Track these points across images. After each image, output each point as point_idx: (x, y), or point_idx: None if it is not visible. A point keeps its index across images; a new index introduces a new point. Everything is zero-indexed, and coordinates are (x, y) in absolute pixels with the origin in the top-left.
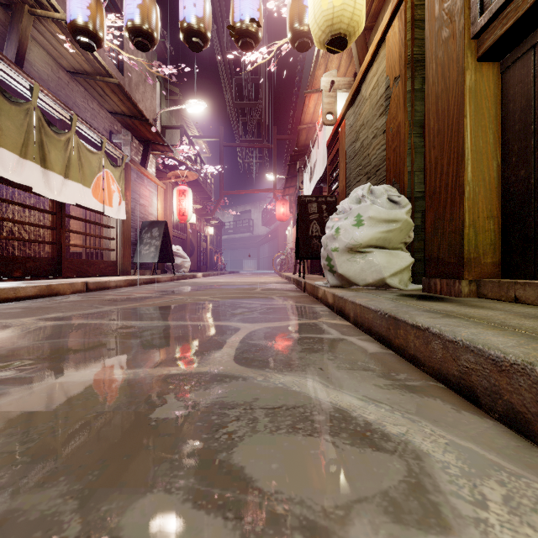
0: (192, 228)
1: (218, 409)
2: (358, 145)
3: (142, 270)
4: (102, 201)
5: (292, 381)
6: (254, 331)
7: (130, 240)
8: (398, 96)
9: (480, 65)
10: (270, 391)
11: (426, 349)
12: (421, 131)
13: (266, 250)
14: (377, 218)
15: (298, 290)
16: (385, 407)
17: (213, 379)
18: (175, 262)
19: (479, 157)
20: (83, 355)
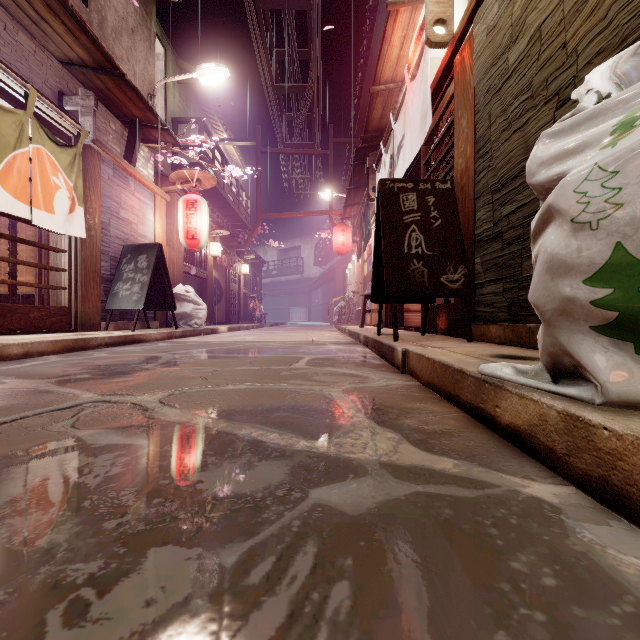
0: (219, 265)
1: None
2: (519, 48)
3: (123, 322)
4: (28, 200)
5: None
6: None
7: (99, 274)
8: None
9: None
10: None
11: None
12: None
13: (320, 295)
14: None
15: (383, 364)
16: None
17: None
18: (182, 310)
19: None
20: None
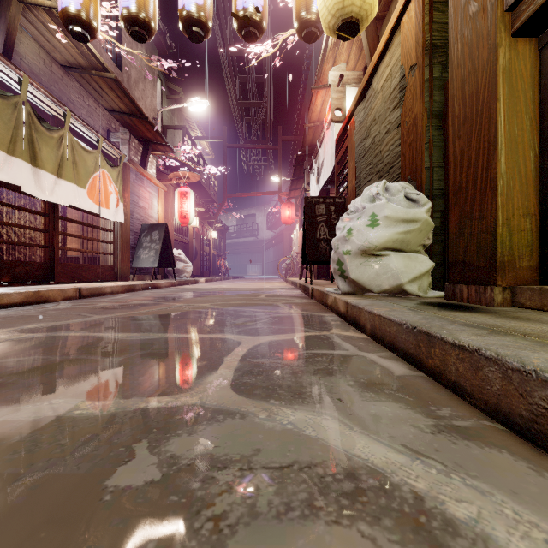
0: (194, 231)
1: (203, 470)
2: (369, 141)
3: (141, 275)
4: (99, 202)
5: (305, 419)
6: (257, 346)
7: (129, 244)
8: (414, 86)
9: (515, 42)
10: (276, 436)
11: (475, 376)
12: (440, 123)
13: (271, 254)
14: (393, 217)
15: (304, 296)
16: (435, 465)
17: (202, 416)
18: (176, 267)
19: (514, 146)
20: (48, 379)
